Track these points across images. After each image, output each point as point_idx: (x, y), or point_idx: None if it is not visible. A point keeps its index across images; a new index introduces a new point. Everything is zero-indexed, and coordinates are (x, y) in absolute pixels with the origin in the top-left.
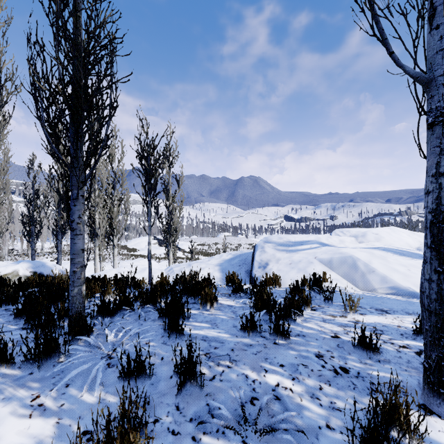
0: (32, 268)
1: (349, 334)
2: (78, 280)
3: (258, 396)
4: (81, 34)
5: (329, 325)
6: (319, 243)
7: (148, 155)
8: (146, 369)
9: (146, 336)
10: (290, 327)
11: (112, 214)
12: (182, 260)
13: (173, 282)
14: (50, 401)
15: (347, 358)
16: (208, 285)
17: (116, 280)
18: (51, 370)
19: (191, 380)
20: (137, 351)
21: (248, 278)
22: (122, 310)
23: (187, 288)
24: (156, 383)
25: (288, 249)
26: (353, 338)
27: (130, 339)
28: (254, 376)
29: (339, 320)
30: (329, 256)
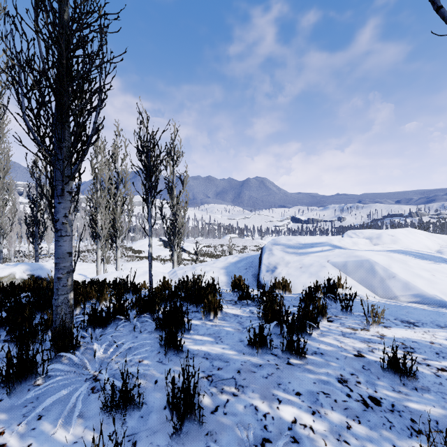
0: (30, 270)
1: (375, 352)
2: (64, 288)
3: (271, 437)
4: (67, 9)
5: (349, 340)
6: (331, 246)
7: (148, 150)
8: (134, 398)
9: (139, 352)
10: (305, 343)
11: (114, 214)
12: (188, 262)
13: (174, 288)
14: (16, 439)
15: (377, 384)
16: (211, 292)
17: (115, 284)
18: (25, 395)
19: (189, 414)
20: (123, 376)
21: (255, 282)
22: (116, 319)
23: (189, 295)
24: (146, 416)
25: (298, 251)
26: (382, 359)
27: (122, 356)
28: (265, 408)
29: (361, 334)
30: (343, 259)
